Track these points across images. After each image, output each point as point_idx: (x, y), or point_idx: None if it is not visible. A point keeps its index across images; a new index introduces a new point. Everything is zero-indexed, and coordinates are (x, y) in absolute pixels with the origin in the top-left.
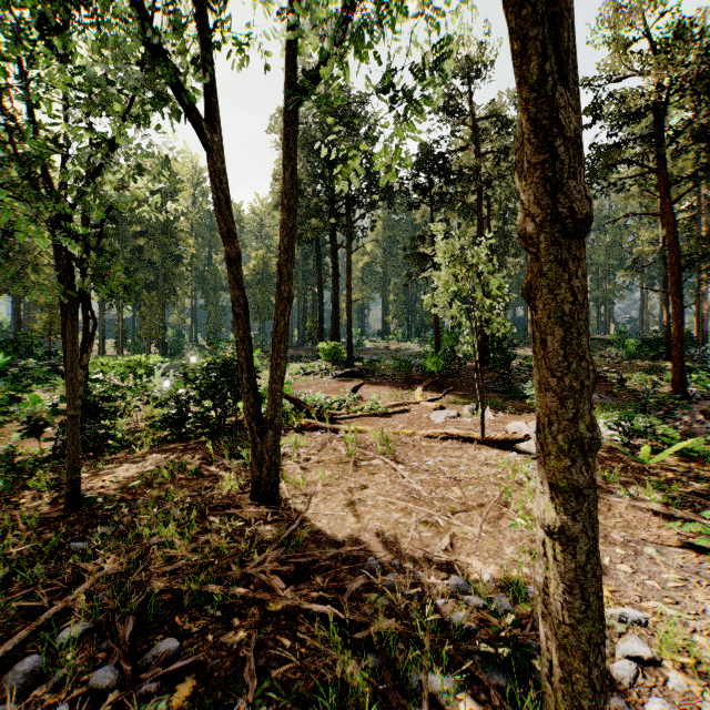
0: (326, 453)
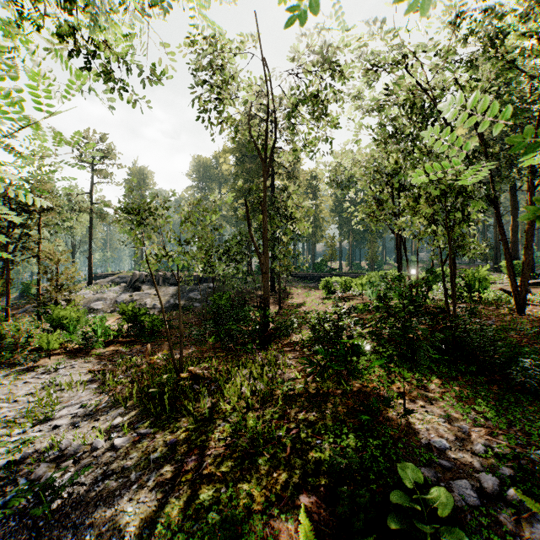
0: (539, 310)
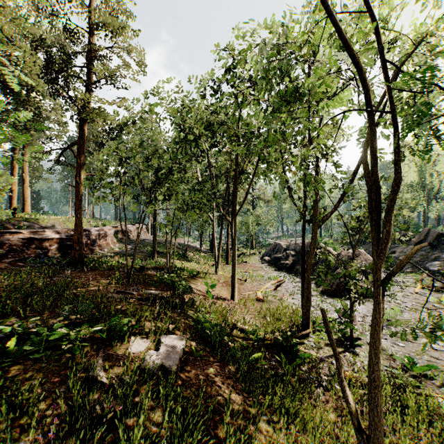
0: None
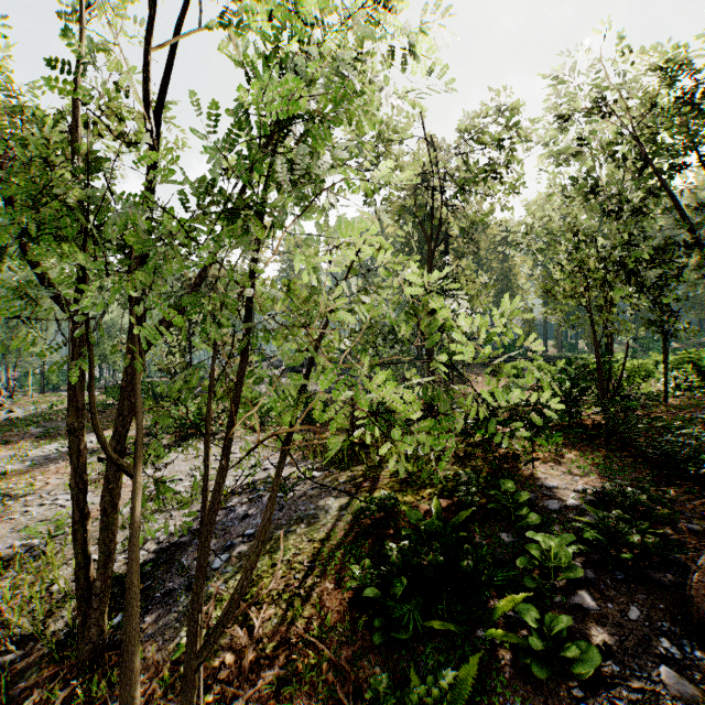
0: None
